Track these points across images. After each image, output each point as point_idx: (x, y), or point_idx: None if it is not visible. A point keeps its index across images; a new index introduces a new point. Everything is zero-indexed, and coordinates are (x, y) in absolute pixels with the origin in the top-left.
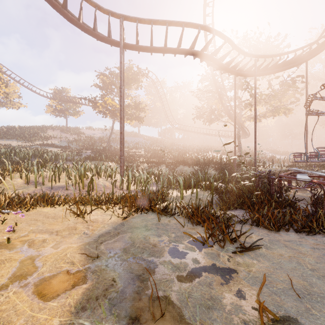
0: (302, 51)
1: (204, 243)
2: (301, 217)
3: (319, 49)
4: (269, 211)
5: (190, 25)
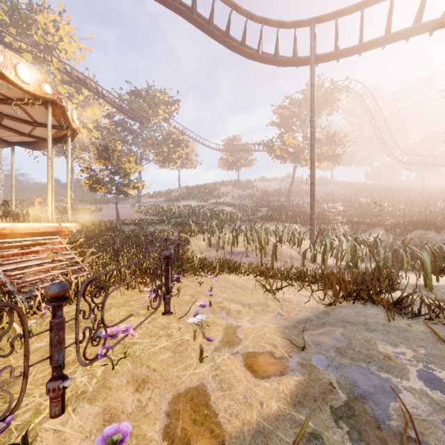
0: None
1: None
2: None
3: None
4: None
5: None
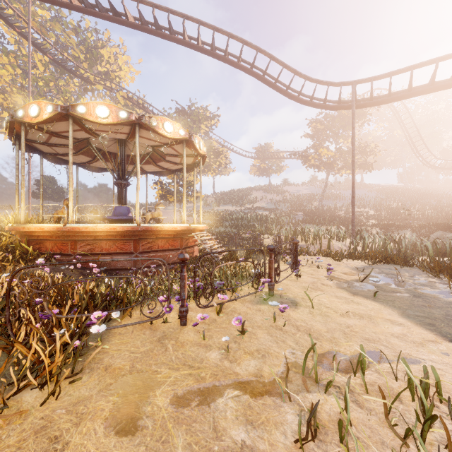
0: None
1: (436, 275)
2: None
3: None
4: None
5: (449, 57)
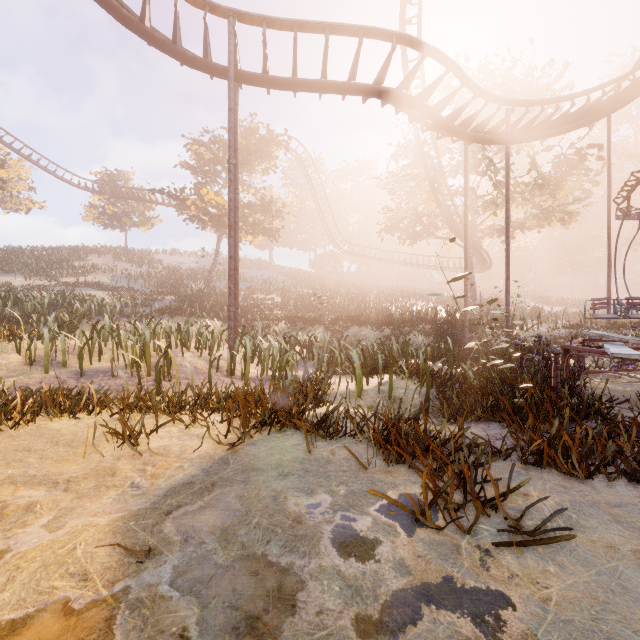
0: (603, 93)
1: (419, 515)
2: (633, 442)
3: (636, 89)
4: (562, 430)
5: (376, 34)
